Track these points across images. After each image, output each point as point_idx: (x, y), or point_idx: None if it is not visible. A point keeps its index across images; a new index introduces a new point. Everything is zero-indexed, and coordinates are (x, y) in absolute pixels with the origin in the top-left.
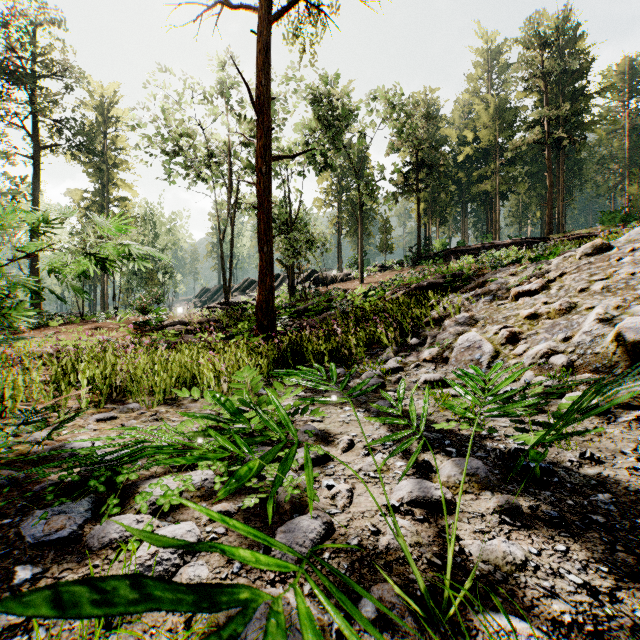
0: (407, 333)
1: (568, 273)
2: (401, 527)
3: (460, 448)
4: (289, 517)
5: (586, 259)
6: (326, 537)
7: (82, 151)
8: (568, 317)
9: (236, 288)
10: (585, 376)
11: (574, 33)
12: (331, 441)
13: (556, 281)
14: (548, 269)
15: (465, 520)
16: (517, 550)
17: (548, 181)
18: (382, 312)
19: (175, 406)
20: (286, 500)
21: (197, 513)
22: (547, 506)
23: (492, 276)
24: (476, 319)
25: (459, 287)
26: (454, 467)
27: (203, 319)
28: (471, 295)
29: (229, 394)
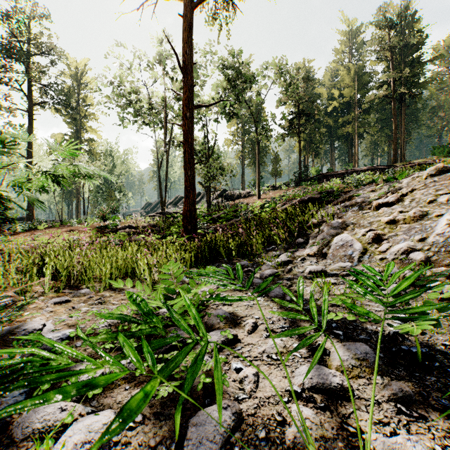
0: (294, 234)
1: (417, 189)
2: (306, 418)
3: (346, 331)
4: (201, 403)
5: (430, 178)
6: (235, 428)
7: (62, 106)
8: (421, 222)
9: (170, 202)
10: (441, 269)
11: (412, 18)
12: (238, 323)
13: (408, 195)
14: (401, 186)
15: (363, 408)
16: (423, 449)
17: (394, 125)
18: (275, 219)
19: (117, 291)
20: (198, 388)
21: (119, 397)
22: (436, 393)
23: (357, 192)
24: (347, 224)
25: (331, 201)
26: (346, 352)
27: (145, 224)
28: (341, 206)
29: (159, 282)
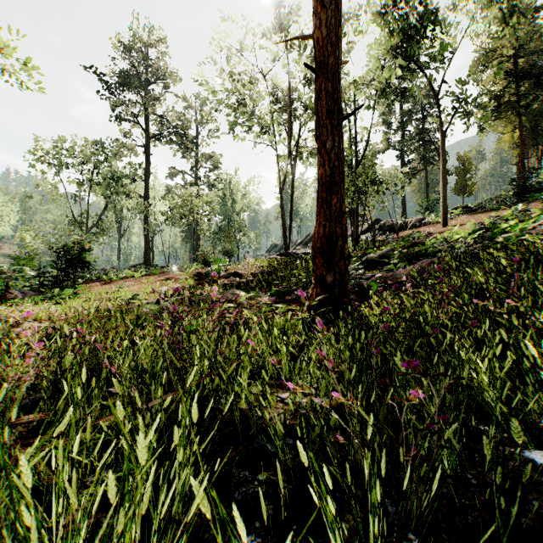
0: None
1: None
2: None
3: None
4: None
5: None
6: None
7: (177, 135)
8: None
9: (299, 242)
10: None
11: None
12: None
13: None
14: None
15: None
16: None
17: None
18: None
19: None
20: None
21: None
22: None
23: None
24: None
25: None
26: None
27: (257, 270)
28: None
29: None
